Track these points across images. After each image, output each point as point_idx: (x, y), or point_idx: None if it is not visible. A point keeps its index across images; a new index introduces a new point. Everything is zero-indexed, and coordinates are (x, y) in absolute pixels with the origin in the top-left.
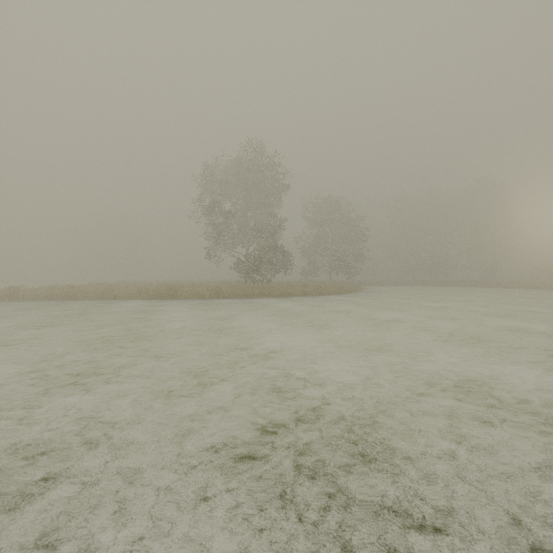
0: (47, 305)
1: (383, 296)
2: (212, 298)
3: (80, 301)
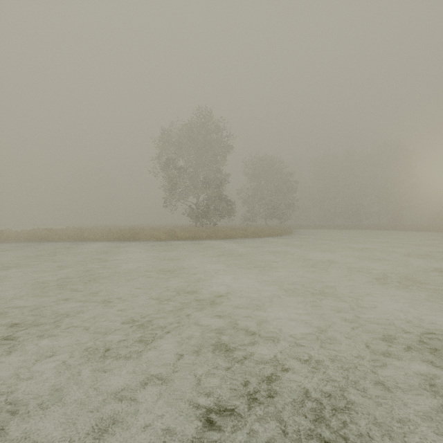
0: (25, 246)
1: (311, 238)
2: (168, 240)
3: (55, 242)
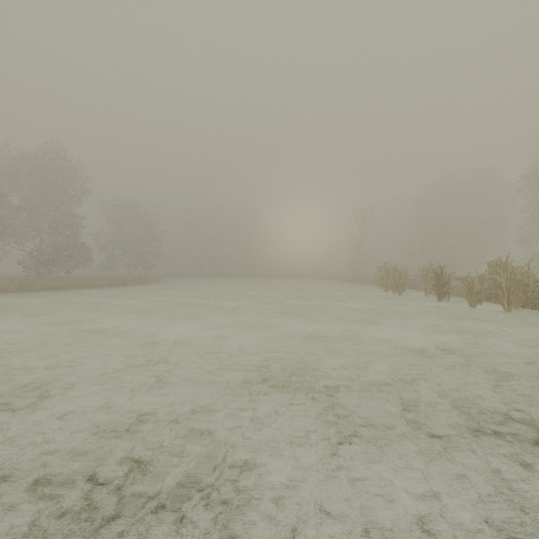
0: None
1: (172, 285)
2: (18, 291)
3: None
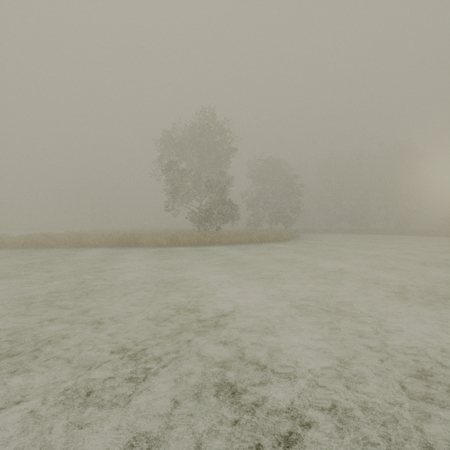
0: (20, 253)
1: (318, 244)
2: (169, 246)
3: (52, 248)
